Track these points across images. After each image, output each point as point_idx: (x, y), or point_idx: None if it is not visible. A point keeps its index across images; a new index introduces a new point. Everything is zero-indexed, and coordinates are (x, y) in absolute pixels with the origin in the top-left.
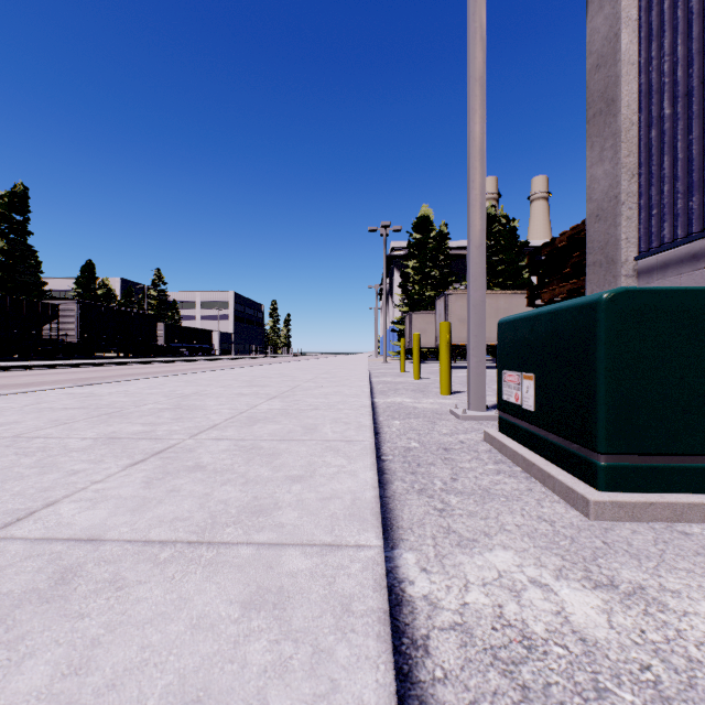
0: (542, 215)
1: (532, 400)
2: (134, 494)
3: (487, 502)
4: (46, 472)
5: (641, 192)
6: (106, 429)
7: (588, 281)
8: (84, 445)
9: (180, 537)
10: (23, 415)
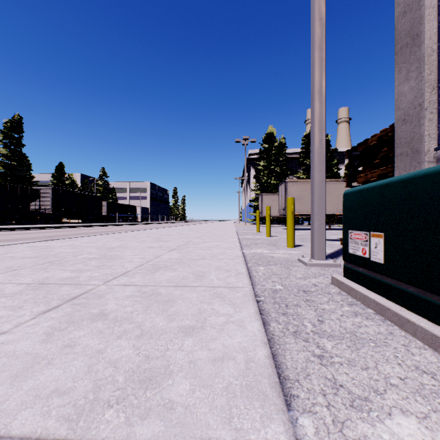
0: (345, 132)
1: (382, 254)
2: (29, 350)
3: (359, 348)
4: None
5: None
6: (42, 275)
7: (396, 167)
8: (16, 290)
9: (47, 428)
10: None
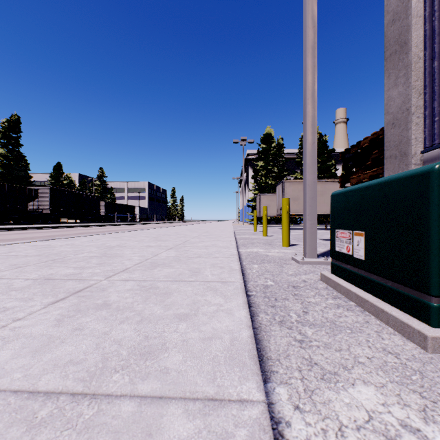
0: (342, 133)
1: (363, 251)
2: (44, 332)
3: (336, 334)
4: None
5: (426, 105)
6: (47, 271)
7: (386, 169)
8: (24, 285)
9: (66, 386)
10: None
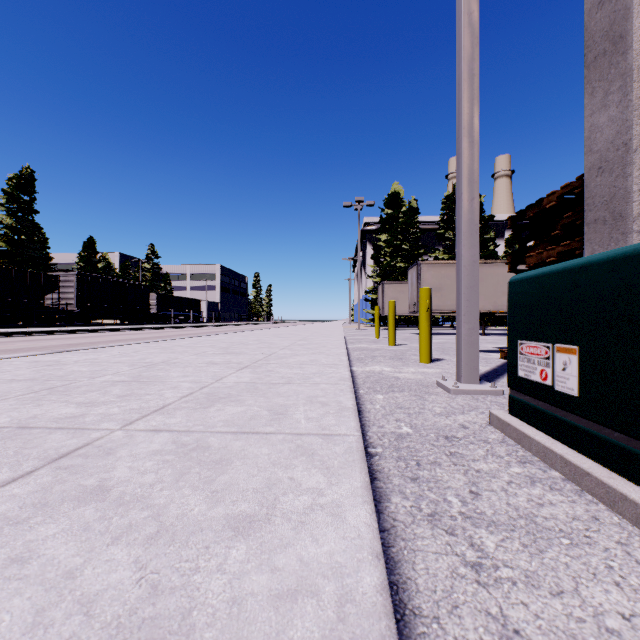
0: (505, 191)
1: (575, 381)
2: None
3: (544, 549)
4: None
5: None
6: (29, 411)
7: (588, 241)
8: None
9: None
10: None
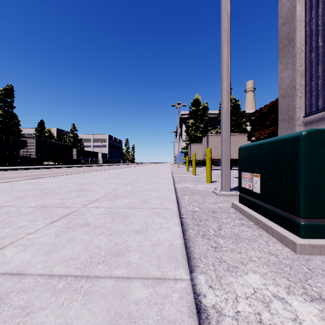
0: (251, 98)
1: (259, 187)
2: (49, 241)
3: (239, 243)
4: (5, 227)
5: (306, 84)
6: (42, 201)
7: (279, 128)
8: (28, 211)
9: (70, 272)
10: (2, 194)
